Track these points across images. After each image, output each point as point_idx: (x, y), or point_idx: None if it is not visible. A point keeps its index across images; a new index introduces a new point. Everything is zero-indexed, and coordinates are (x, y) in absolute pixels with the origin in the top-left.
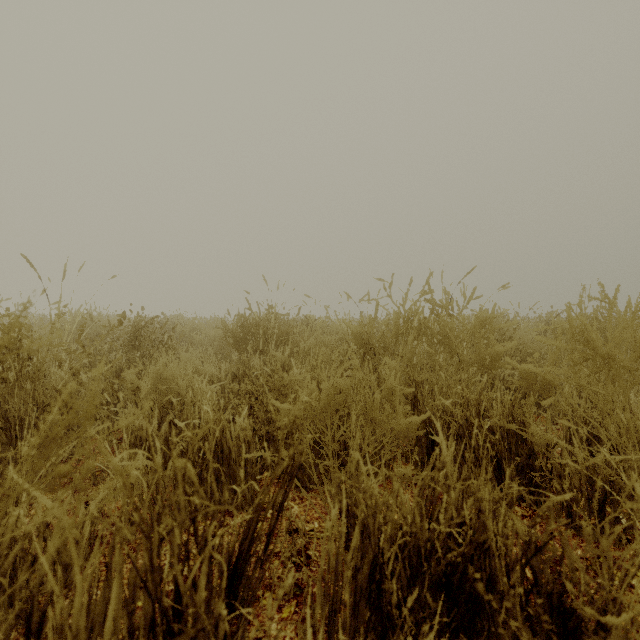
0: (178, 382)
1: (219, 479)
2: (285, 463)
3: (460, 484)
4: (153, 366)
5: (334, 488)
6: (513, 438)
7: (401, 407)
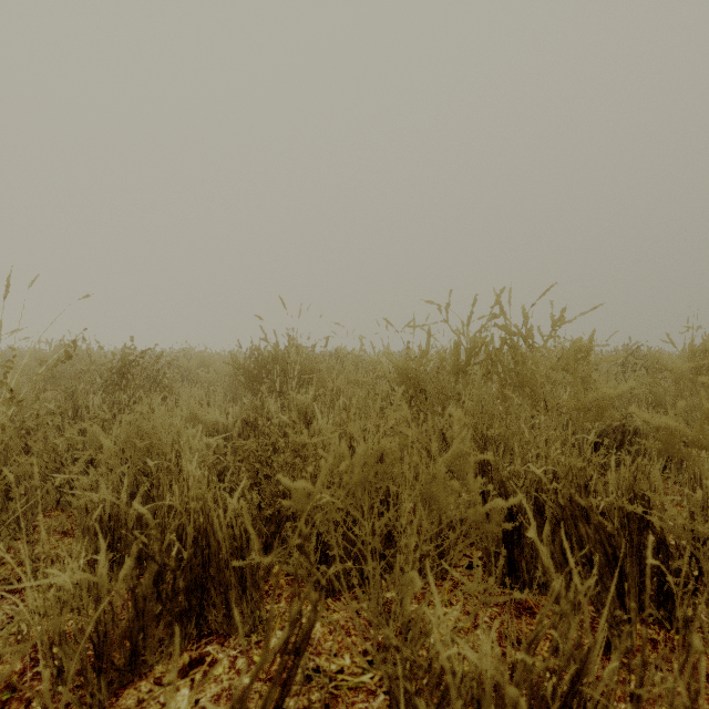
0: (161, 436)
1: (204, 586)
2: (282, 638)
3: (619, 659)
4: (126, 415)
5: (374, 607)
6: (635, 524)
7: (478, 485)
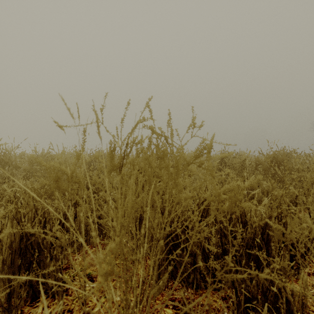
0: None
1: None
2: None
3: None
4: None
5: None
6: None
7: None
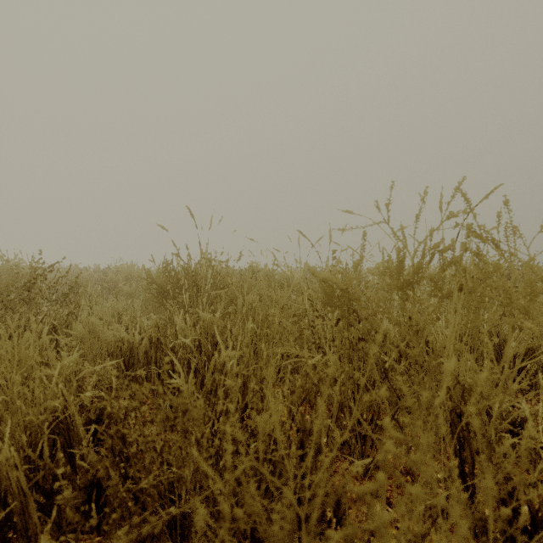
0: (6, 375)
1: None
2: None
3: None
4: None
5: None
6: None
7: None
